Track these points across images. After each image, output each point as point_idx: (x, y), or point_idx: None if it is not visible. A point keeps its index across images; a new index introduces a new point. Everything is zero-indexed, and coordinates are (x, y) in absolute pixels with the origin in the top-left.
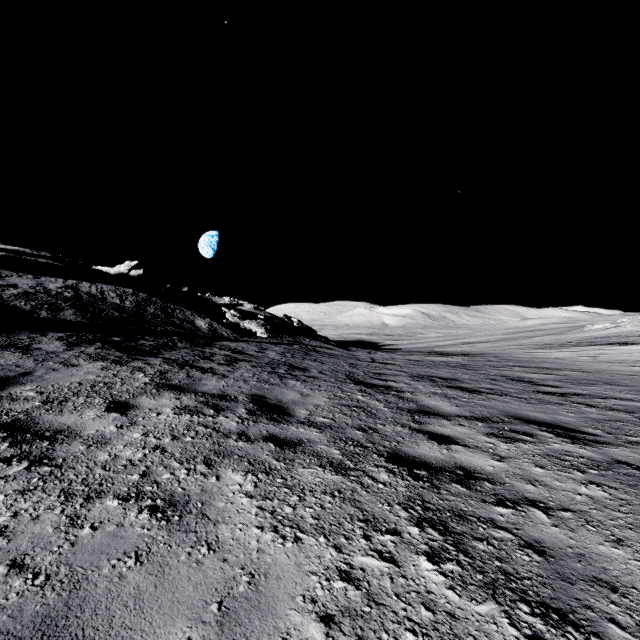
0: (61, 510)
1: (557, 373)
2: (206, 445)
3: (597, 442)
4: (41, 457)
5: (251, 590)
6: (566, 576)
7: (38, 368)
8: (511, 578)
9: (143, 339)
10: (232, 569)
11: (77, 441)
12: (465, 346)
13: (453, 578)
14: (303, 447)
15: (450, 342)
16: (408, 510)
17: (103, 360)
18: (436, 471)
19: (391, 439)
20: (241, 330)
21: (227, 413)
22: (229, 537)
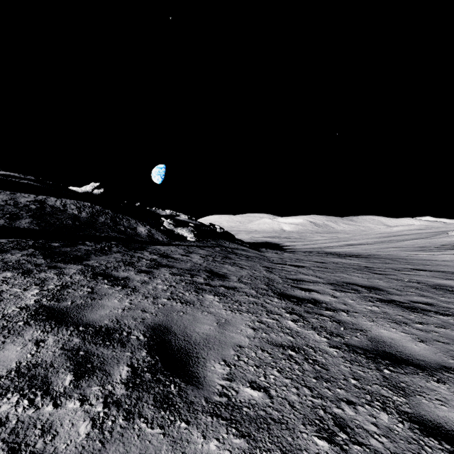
0: None
1: None
2: None
3: None
4: None
5: None
6: None
7: None
8: None
9: (82, 244)
10: None
11: None
12: (350, 247)
13: None
14: None
15: (336, 244)
16: None
17: (14, 269)
18: None
19: None
20: (174, 235)
21: (91, 384)
22: None
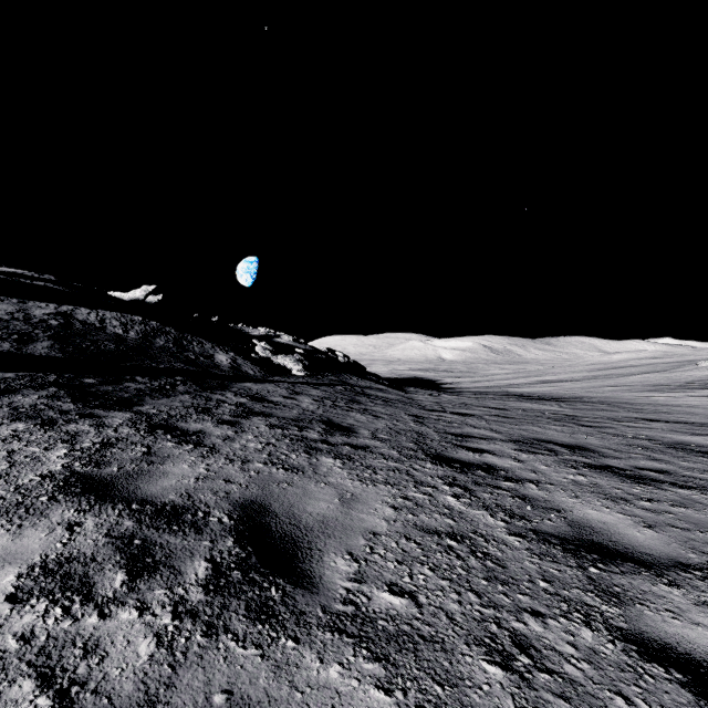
0: None
1: None
2: None
3: None
4: None
5: None
6: None
7: None
8: None
9: (131, 380)
10: None
11: None
12: (545, 386)
13: None
14: None
15: (523, 380)
16: None
17: (29, 419)
18: None
19: None
20: (273, 367)
21: (153, 586)
22: None
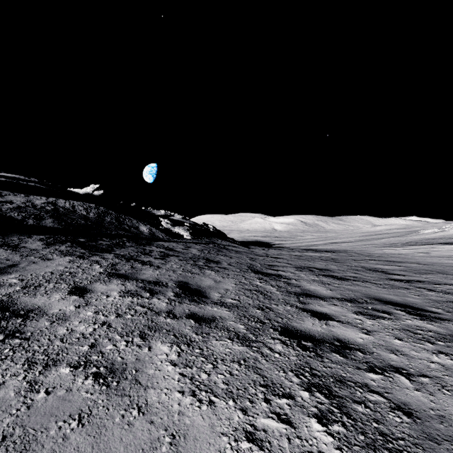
0: (23, 376)
1: (402, 265)
2: (142, 321)
3: (440, 319)
4: (14, 331)
5: (172, 451)
6: (432, 436)
7: (22, 261)
8: (387, 438)
9: (101, 240)
10: (157, 430)
11: (44, 318)
12: (332, 245)
13: (340, 439)
14: (216, 323)
15: (321, 242)
16: (299, 376)
17: (71, 255)
18: (319, 342)
19: (283, 316)
20: (172, 233)
21: (159, 296)
22: (156, 401)
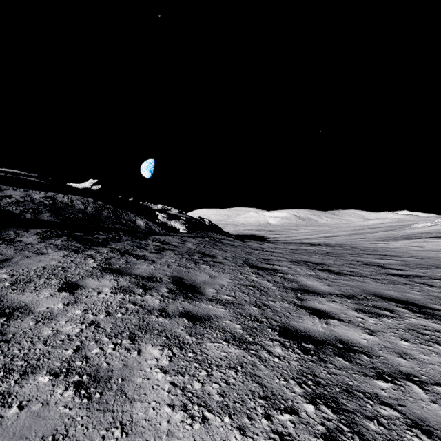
0: None
1: (398, 259)
2: (133, 321)
3: None
4: None
5: None
6: None
7: (16, 256)
8: None
9: (98, 234)
10: None
11: (29, 317)
12: (326, 239)
13: None
14: (211, 322)
15: (315, 236)
16: (302, 385)
17: (66, 249)
18: (320, 344)
19: (281, 314)
20: (168, 227)
21: (152, 292)
22: (142, 417)
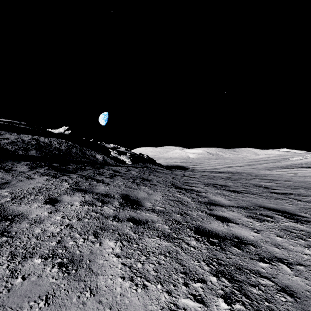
0: (7, 266)
1: (278, 182)
2: (95, 223)
3: (308, 221)
4: (3, 231)
5: None
6: None
7: (13, 180)
8: None
9: (69, 165)
10: (104, 309)
11: (25, 221)
12: (229, 168)
13: None
14: (148, 224)
15: (221, 166)
16: (209, 265)
17: (47, 175)
18: (222, 239)
19: (196, 219)
20: (118, 160)
21: (108, 204)
22: (104, 285)
